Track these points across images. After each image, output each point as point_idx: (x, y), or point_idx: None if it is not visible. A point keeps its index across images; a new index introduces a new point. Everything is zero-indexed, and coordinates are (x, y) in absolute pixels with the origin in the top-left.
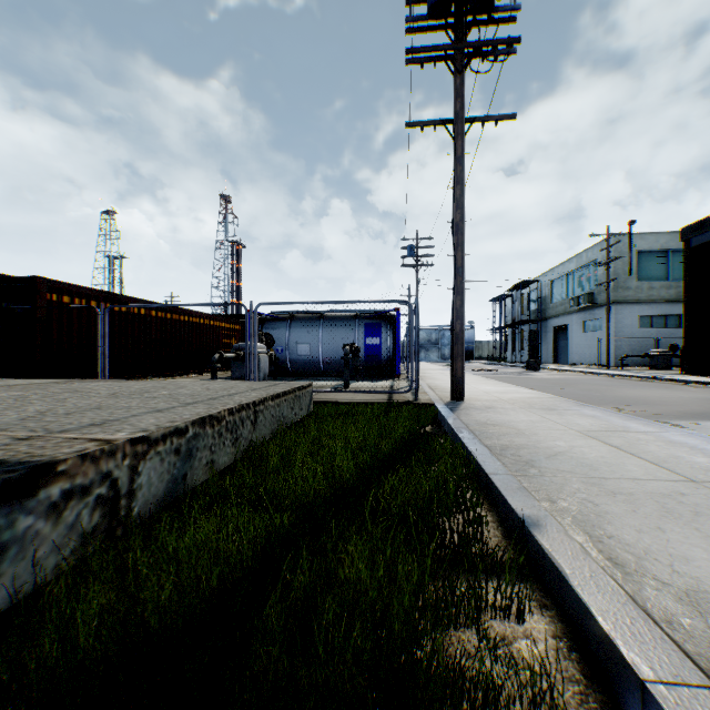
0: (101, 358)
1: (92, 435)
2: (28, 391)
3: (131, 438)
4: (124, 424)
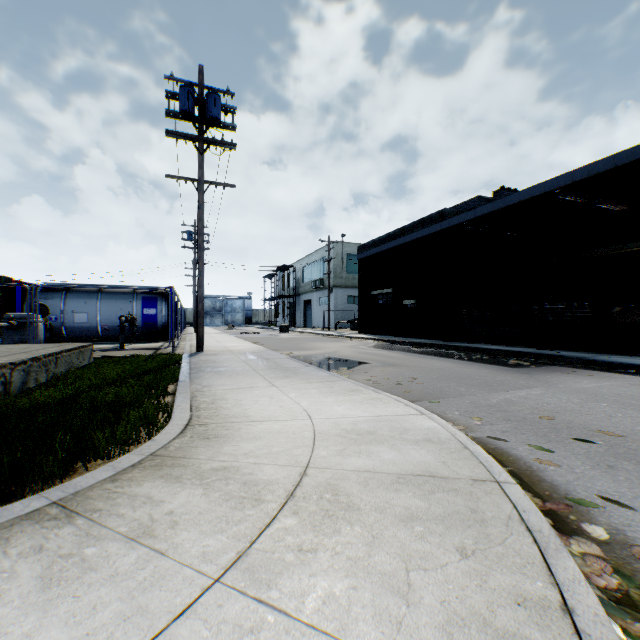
0: None
1: None
2: None
3: (11, 362)
4: None
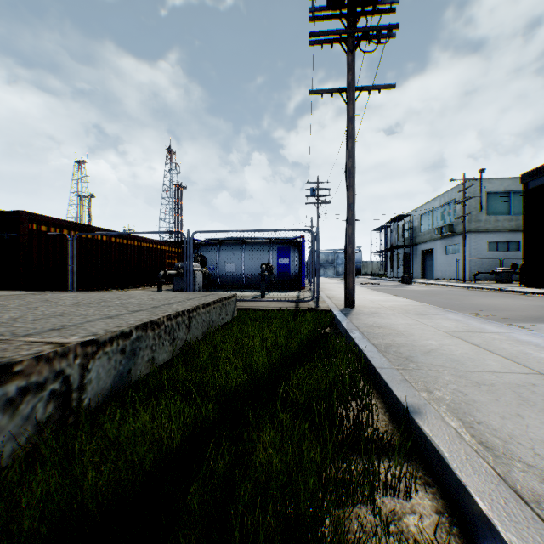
0: (71, 275)
1: (50, 338)
2: (8, 300)
3: (82, 341)
4: (79, 329)
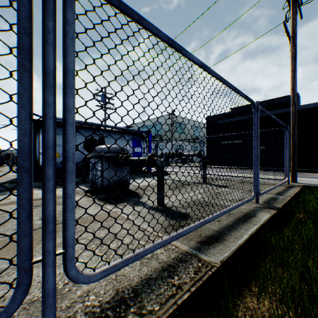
0: (48, 173)
1: None
2: None
3: None
4: None
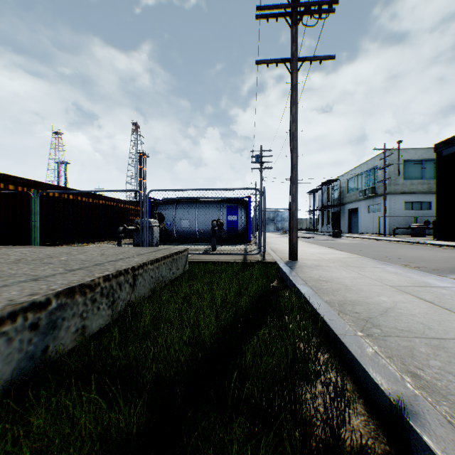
0: (34, 230)
1: None
2: None
3: None
4: None
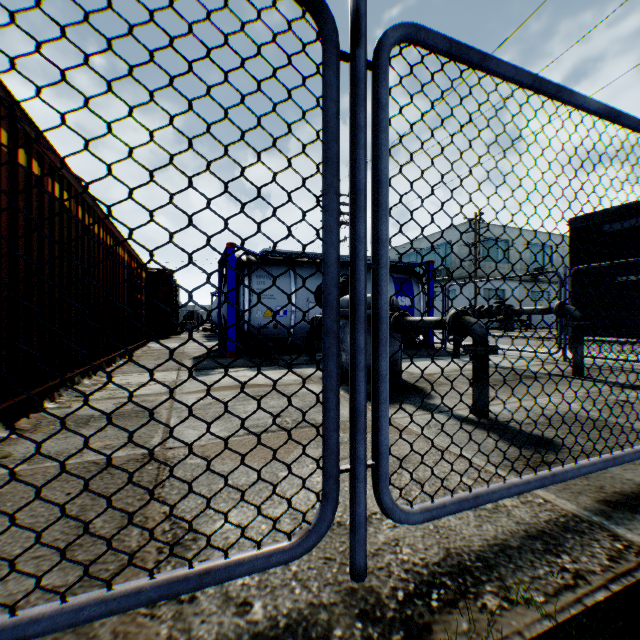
0: (360, 341)
1: None
2: None
3: None
4: None
